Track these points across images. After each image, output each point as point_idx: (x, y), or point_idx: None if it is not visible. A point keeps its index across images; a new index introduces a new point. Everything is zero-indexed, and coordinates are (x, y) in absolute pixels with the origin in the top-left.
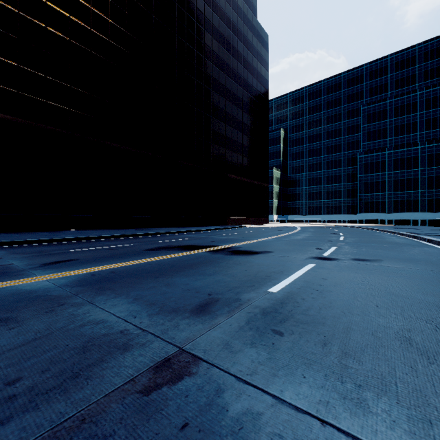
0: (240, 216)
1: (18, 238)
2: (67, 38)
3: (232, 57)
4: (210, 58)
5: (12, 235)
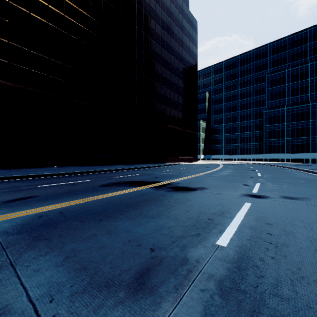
0: (177, 156)
1: (3, 174)
2: (46, 22)
3: (171, 37)
4: (154, 38)
5: (0, 171)
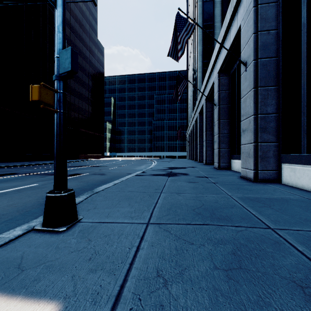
0: (88, 154)
1: None
2: None
3: (83, 59)
4: None
5: None
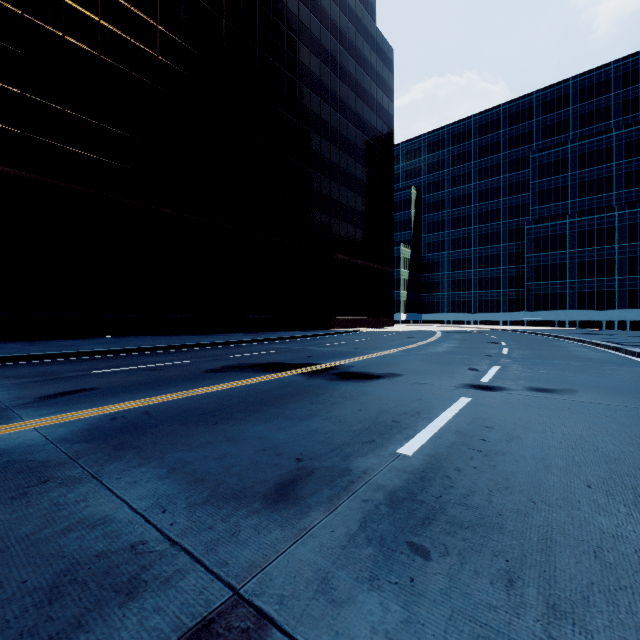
0: (352, 316)
1: (17, 350)
2: (94, 53)
3: (340, 81)
4: (308, 83)
5: (10, 346)
